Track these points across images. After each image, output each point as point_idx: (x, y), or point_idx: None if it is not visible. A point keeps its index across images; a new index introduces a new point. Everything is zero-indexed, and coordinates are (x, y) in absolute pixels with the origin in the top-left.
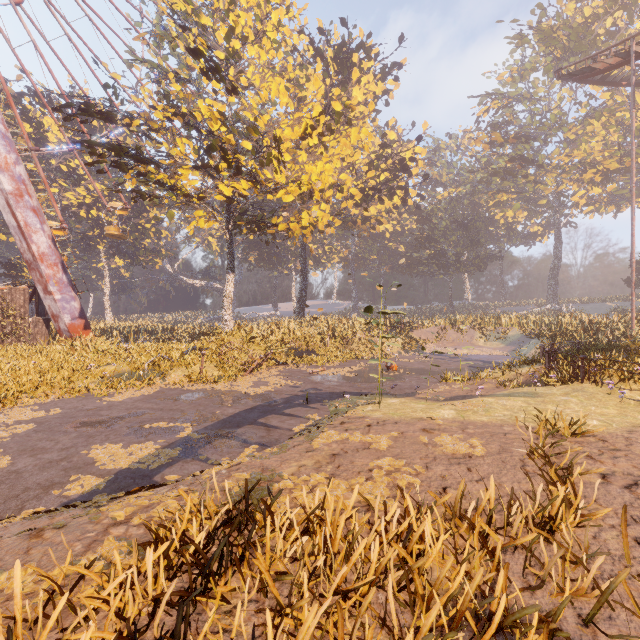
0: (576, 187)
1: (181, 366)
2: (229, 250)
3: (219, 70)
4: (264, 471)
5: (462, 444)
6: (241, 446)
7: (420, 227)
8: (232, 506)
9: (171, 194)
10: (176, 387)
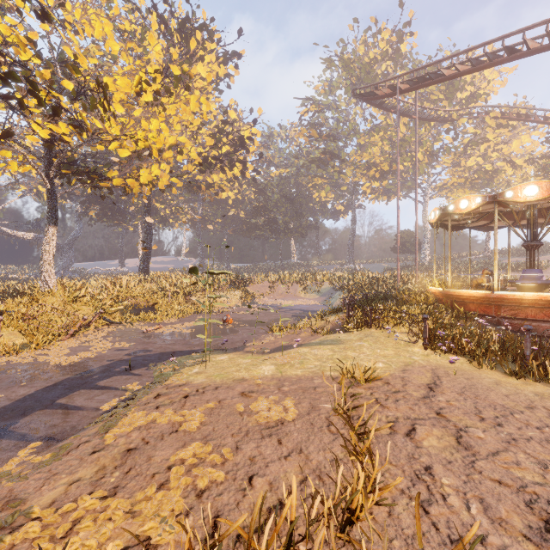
0: (365, 180)
1: None
2: (50, 200)
3: None
4: (6, 507)
5: (276, 408)
6: (14, 447)
7: (257, 198)
8: None
9: None
10: None
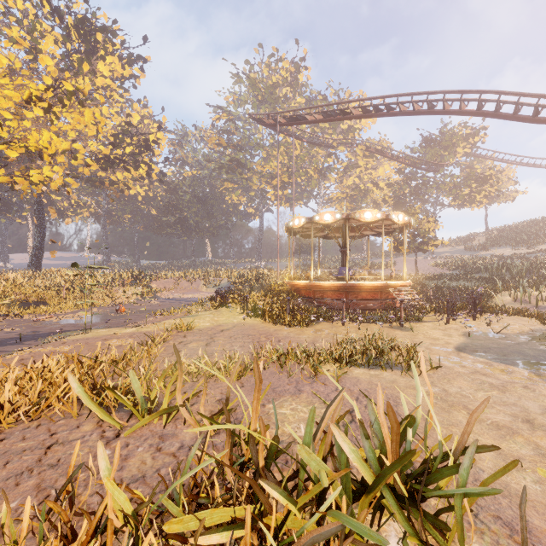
0: (269, 188)
1: None
2: None
3: None
4: None
5: (121, 341)
6: None
7: (169, 196)
8: None
9: None
10: None
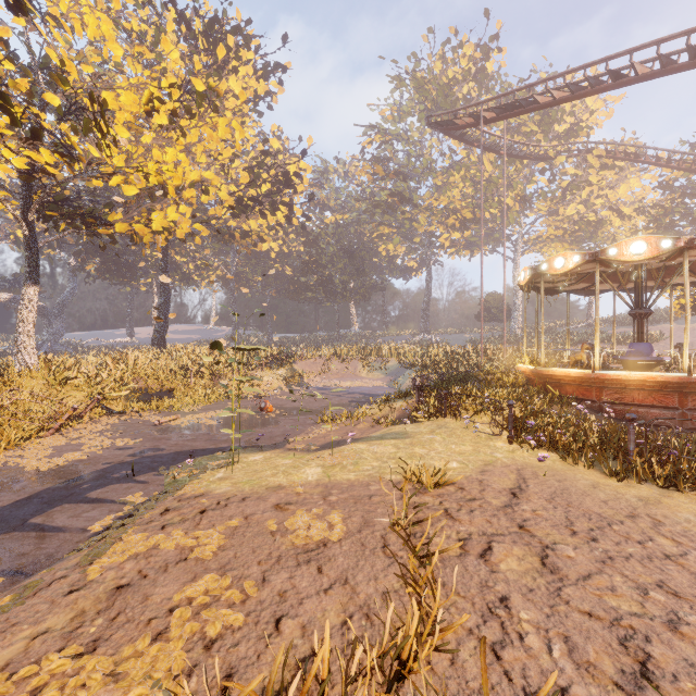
0: (442, 230)
1: None
2: (29, 250)
3: None
4: None
5: (319, 525)
6: None
7: (308, 250)
8: None
9: None
10: None
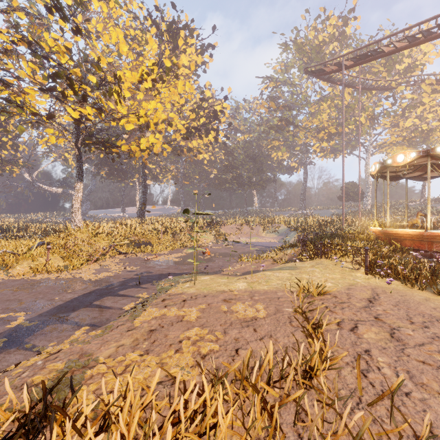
0: (315, 141)
1: (27, 259)
2: (78, 163)
3: (63, 10)
4: (82, 357)
5: (250, 309)
6: (72, 329)
7: (227, 158)
8: (25, 412)
9: (20, 111)
10: (20, 278)
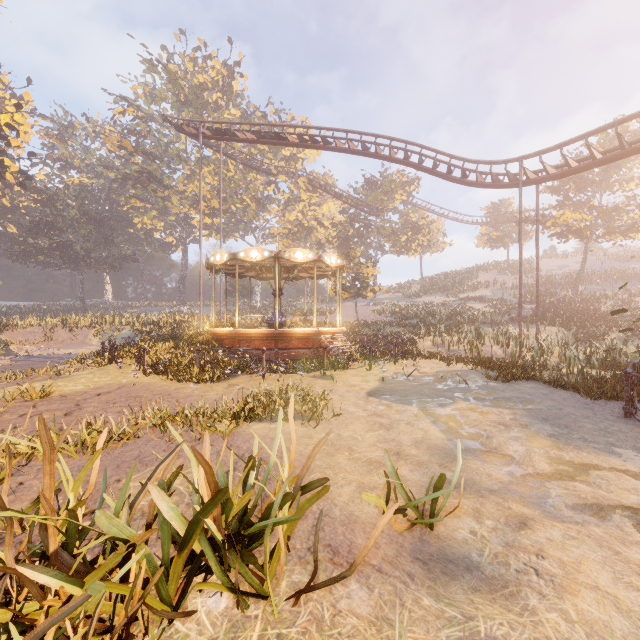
0: (195, 213)
1: None
2: None
3: None
4: None
5: None
6: None
7: (41, 209)
8: None
9: None
10: None
